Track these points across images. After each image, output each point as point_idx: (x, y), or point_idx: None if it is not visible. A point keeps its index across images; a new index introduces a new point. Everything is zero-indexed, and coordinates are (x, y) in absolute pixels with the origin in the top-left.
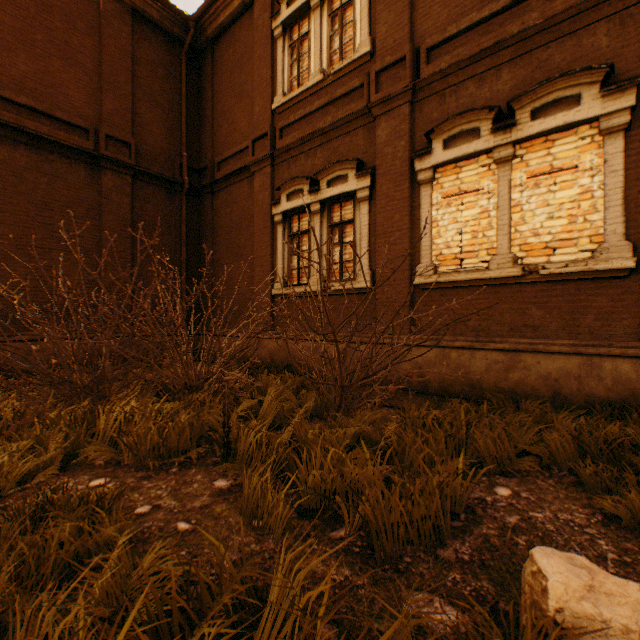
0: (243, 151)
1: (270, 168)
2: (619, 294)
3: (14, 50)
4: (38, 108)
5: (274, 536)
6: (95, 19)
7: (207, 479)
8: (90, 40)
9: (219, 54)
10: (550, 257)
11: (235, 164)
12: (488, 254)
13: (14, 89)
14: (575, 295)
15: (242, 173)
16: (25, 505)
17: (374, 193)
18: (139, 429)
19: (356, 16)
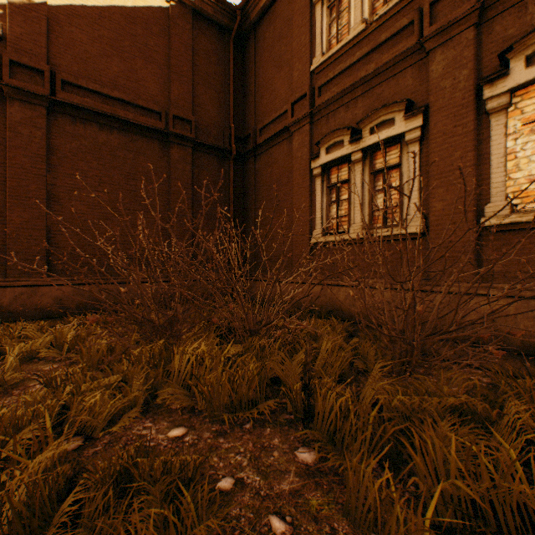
0: (282, 115)
1: (308, 126)
2: None
3: (110, 56)
4: (126, 99)
5: None
6: (165, 23)
7: (286, 446)
8: (162, 40)
9: (260, 34)
10: None
11: (275, 128)
12: None
13: (110, 87)
14: None
15: (281, 135)
16: (110, 466)
17: (426, 133)
18: (211, 377)
19: None
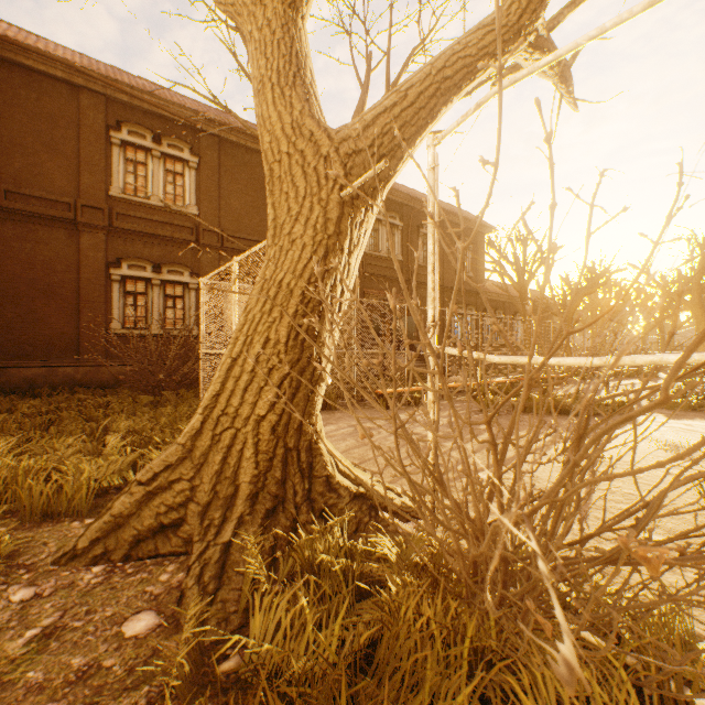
0: (58, 201)
1: (106, 236)
2: None
3: None
4: None
5: None
6: None
7: None
8: None
9: (7, 78)
10: None
11: (48, 209)
12: None
13: None
14: None
15: (60, 222)
16: None
17: (198, 287)
18: None
19: (186, 186)
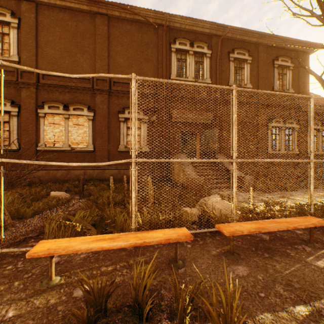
0: None
1: None
2: (92, 156)
3: None
4: None
5: None
6: None
7: None
8: None
9: None
10: (78, 146)
11: None
12: (63, 143)
13: None
14: (83, 155)
15: None
16: None
17: (20, 114)
18: None
19: (11, 42)
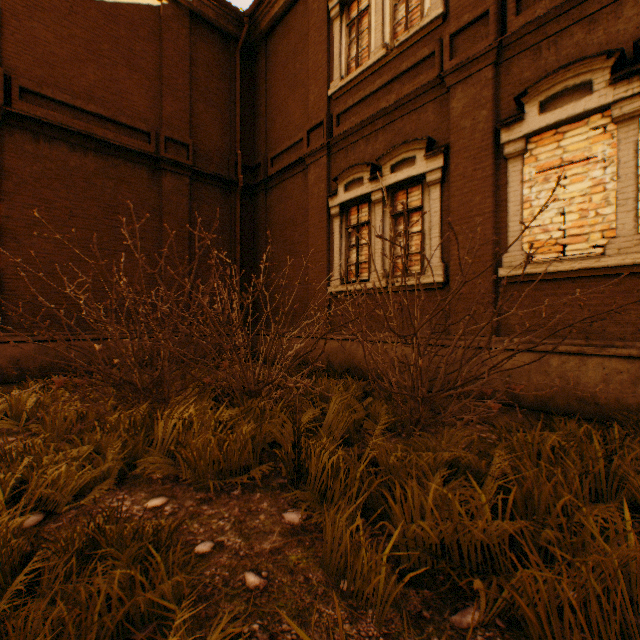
0: (297, 144)
1: (326, 158)
2: None
3: (84, 61)
4: (105, 115)
5: (372, 612)
6: (156, 25)
7: (274, 509)
8: (151, 46)
9: (272, 47)
10: None
11: (289, 158)
12: (603, 237)
13: (84, 98)
14: None
15: (296, 167)
16: (74, 535)
17: (447, 174)
18: (198, 442)
19: None
